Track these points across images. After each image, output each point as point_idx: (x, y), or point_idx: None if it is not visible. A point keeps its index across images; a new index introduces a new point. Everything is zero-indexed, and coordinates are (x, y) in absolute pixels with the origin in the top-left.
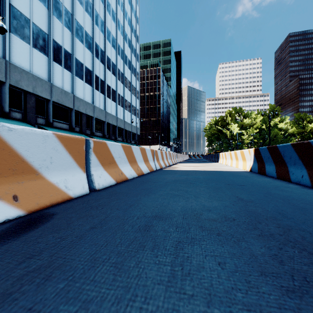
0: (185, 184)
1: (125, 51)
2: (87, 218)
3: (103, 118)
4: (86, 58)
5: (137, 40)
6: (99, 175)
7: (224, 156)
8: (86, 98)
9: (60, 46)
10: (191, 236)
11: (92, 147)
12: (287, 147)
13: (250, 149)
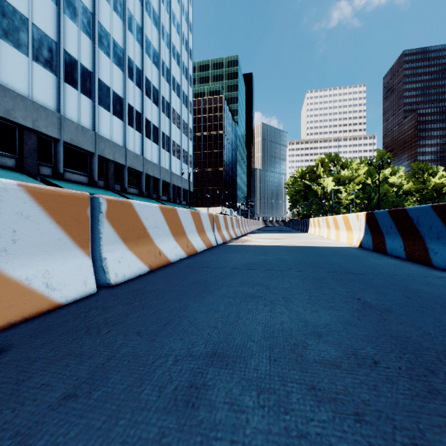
0: (263, 272)
1: (173, 70)
2: (68, 362)
3: (140, 167)
4: (114, 79)
5: (190, 55)
6: (117, 258)
7: (316, 223)
8: (114, 137)
9: (76, 60)
10: (296, 426)
11: (104, 210)
12: (425, 211)
13: (358, 213)
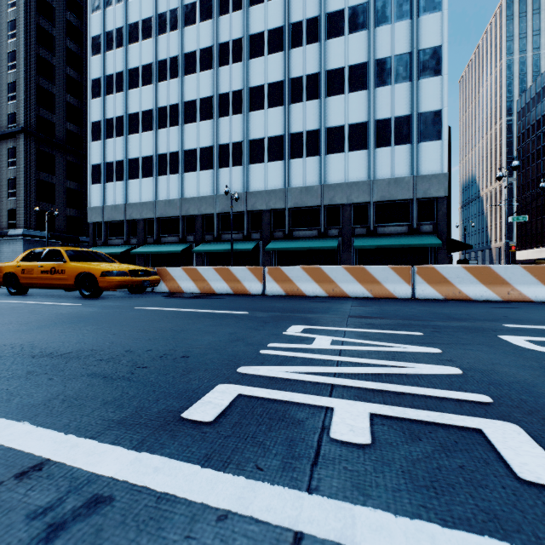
0: None
1: (334, 2)
2: None
3: (240, 207)
4: (202, 136)
5: None
6: None
7: None
8: (202, 191)
9: (166, 154)
10: None
11: None
12: None
13: None
